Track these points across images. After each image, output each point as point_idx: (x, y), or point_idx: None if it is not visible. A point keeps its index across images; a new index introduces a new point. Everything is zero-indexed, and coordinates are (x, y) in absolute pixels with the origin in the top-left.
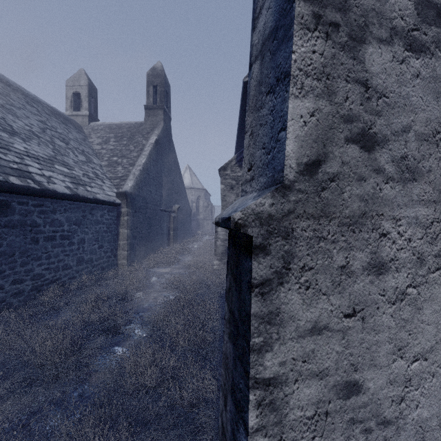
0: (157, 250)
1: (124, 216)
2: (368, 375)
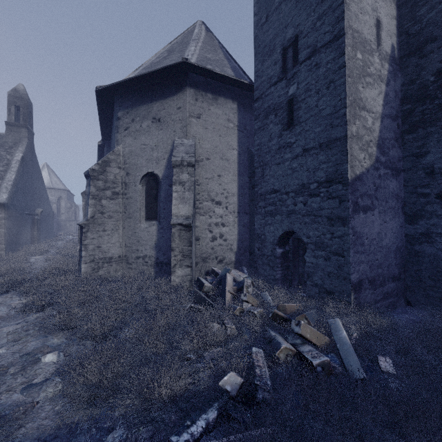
0: (24, 246)
1: (2, 219)
2: (102, 245)
